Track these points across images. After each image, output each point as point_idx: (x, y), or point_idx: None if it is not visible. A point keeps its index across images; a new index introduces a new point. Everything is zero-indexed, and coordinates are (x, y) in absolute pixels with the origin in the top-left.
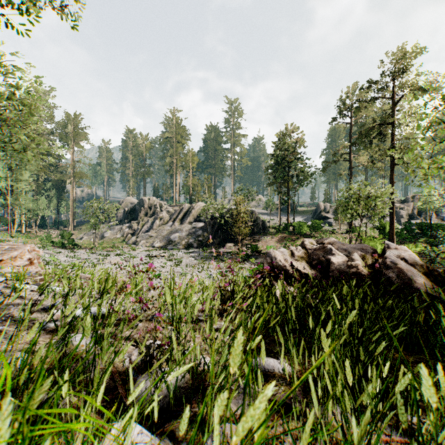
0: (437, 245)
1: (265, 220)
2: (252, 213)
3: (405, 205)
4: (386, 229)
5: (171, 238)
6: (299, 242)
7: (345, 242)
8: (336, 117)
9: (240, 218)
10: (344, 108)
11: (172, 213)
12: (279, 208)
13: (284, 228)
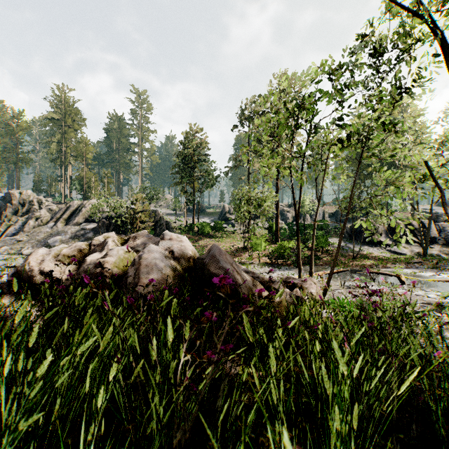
0: (307, 242)
1: (172, 220)
2: (154, 213)
3: (291, 209)
4: (274, 228)
5: (49, 242)
6: (201, 242)
7: (242, 241)
8: (237, 125)
9: (137, 218)
10: (243, 118)
11: (55, 212)
12: (185, 209)
13: (189, 229)
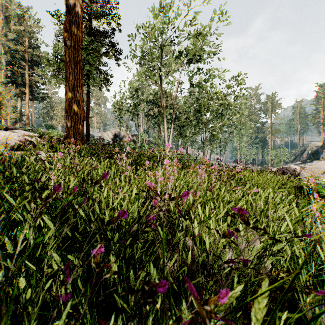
0: None
1: None
2: None
3: None
4: None
5: None
6: None
7: None
8: None
9: None
10: None
11: None
12: None
13: None
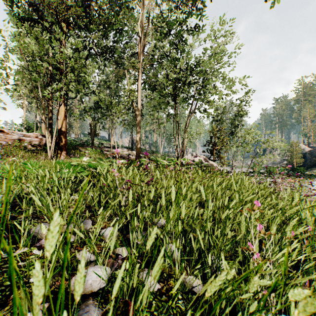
0: None
1: None
2: None
3: None
4: None
5: (268, 164)
6: None
7: None
8: None
9: (295, 154)
10: None
11: None
12: None
13: None
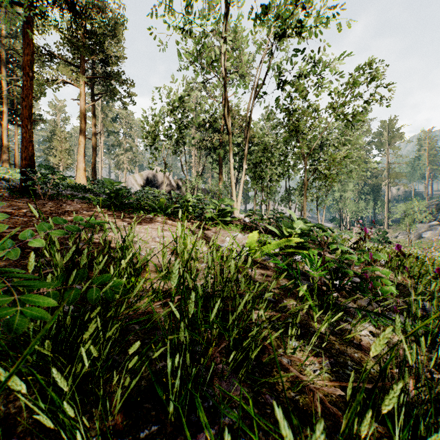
0: None
1: None
2: None
3: None
4: None
5: None
6: None
7: None
8: None
9: None
10: None
11: None
12: None
13: None
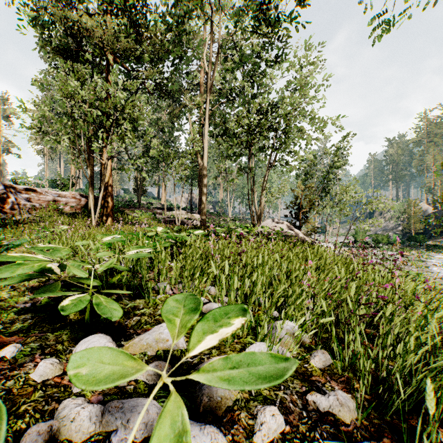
0: None
1: None
2: None
3: None
4: None
5: (377, 231)
6: None
7: None
8: None
9: (414, 217)
10: None
11: None
12: None
13: None
